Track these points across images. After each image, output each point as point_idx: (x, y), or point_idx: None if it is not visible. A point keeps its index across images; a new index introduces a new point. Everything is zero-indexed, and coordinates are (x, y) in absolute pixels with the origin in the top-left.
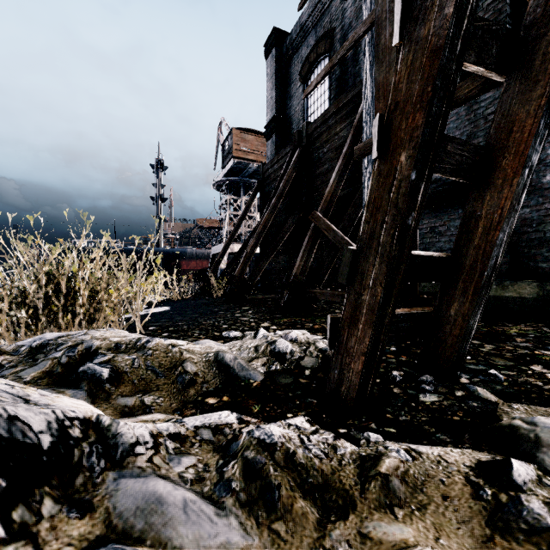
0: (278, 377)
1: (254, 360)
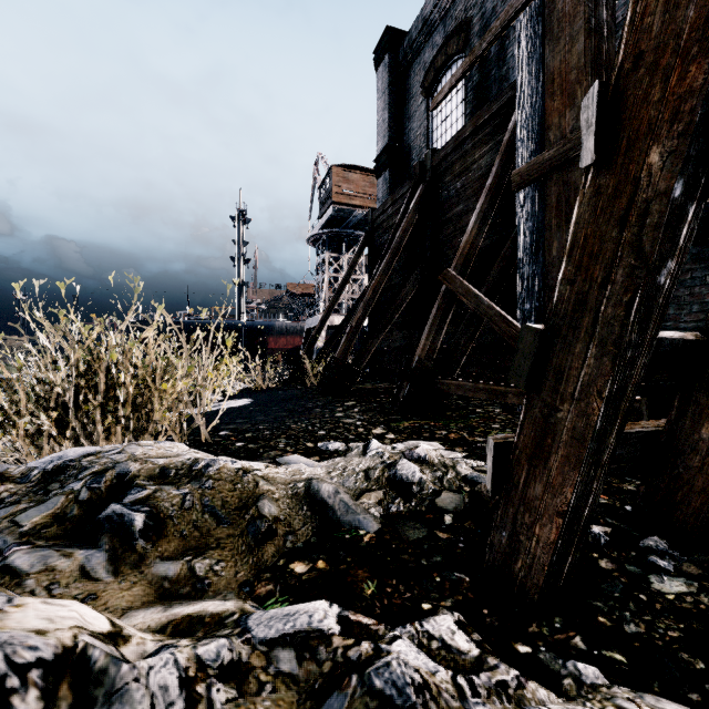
0: (401, 527)
1: (365, 495)
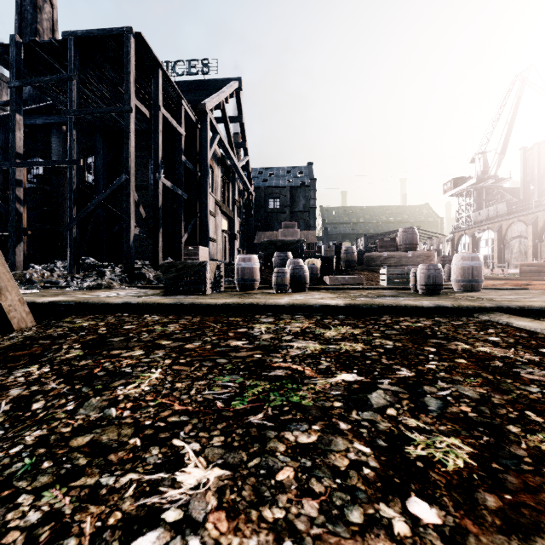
0: None
1: None
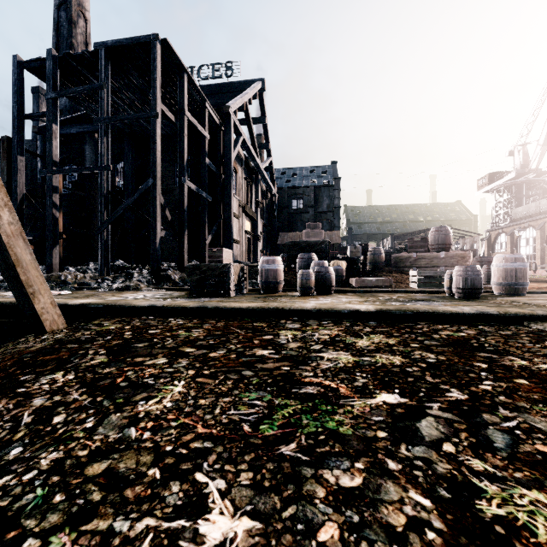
0: None
1: None
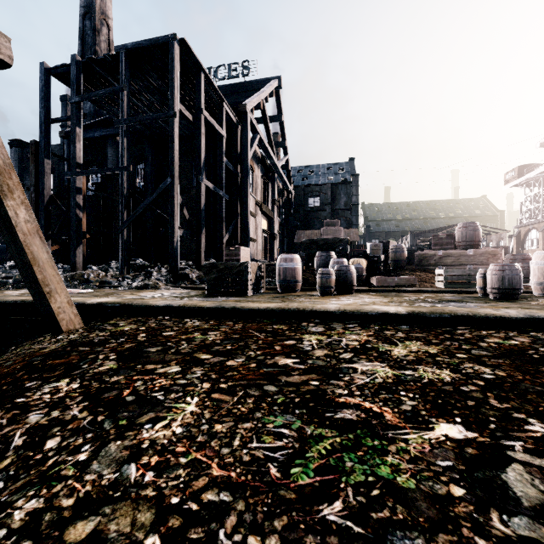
0: None
1: None
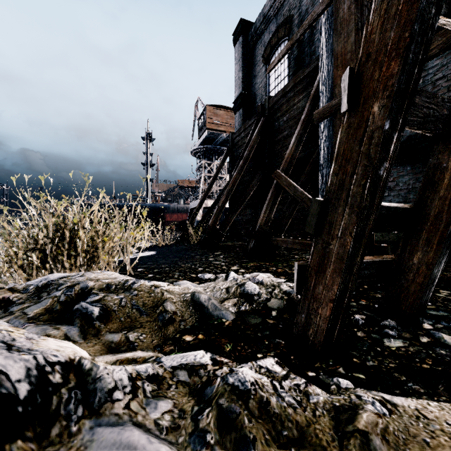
0: (247, 317)
1: (226, 301)
